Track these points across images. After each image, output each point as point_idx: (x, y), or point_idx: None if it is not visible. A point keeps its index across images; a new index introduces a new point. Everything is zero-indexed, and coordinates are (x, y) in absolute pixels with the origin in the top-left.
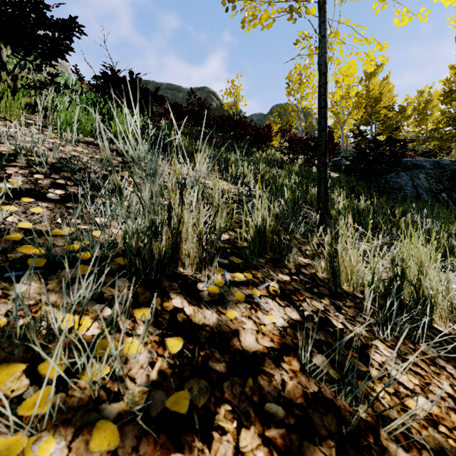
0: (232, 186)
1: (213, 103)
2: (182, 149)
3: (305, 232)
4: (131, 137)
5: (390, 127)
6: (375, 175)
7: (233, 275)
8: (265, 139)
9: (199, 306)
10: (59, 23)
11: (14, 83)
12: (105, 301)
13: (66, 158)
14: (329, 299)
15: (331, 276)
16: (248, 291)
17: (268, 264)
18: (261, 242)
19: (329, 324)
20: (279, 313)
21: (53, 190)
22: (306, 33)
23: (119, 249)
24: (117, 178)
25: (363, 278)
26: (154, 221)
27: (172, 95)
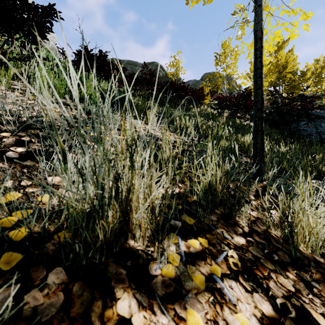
0: (177, 136)
1: (160, 73)
2: (137, 107)
3: (244, 179)
4: (76, 95)
5: (293, 88)
6: (289, 125)
7: (188, 244)
8: (199, 98)
9: (152, 308)
10: (39, 8)
11: (4, 56)
12: (22, 322)
13: (38, 116)
14: (294, 270)
15: (286, 235)
16: (206, 268)
17: (220, 222)
18: (213, 199)
19: (310, 320)
20: (249, 306)
21: (14, 148)
22: (242, 6)
23: (61, 221)
24: (60, 141)
25: (323, 241)
26: (97, 195)
27: (130, 68)
